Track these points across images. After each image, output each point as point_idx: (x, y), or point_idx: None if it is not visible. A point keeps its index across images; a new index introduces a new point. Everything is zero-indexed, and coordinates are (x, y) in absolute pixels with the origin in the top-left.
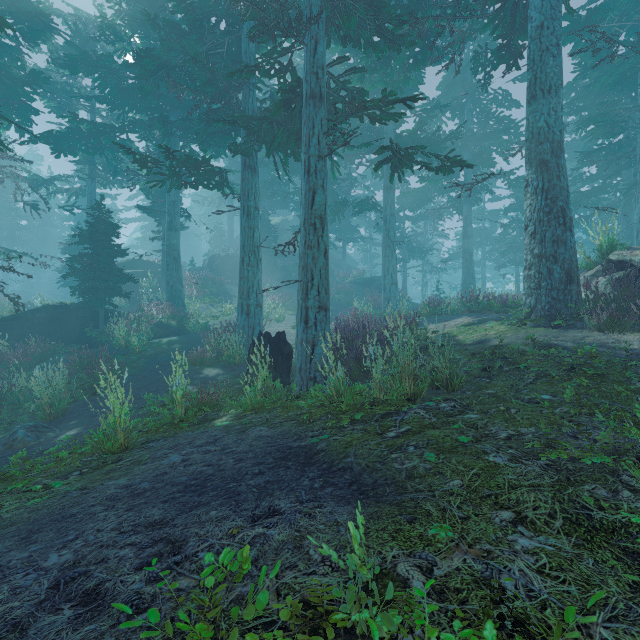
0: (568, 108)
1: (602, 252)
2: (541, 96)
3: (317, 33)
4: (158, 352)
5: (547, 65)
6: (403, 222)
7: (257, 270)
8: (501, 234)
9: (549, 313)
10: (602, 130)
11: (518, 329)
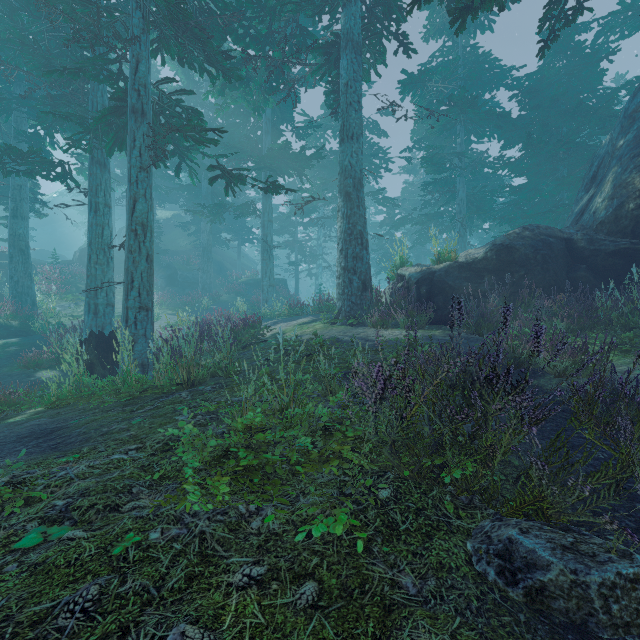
0: (418, 144)
1: (397, 267)
2: (347, 140)
3: (139, 53)
4: None
5: (350, 117)
6: (295, 227)
7: (108, 269)
8: (378, 244)
9: (349, 314)
10: (432, 168)
11: (328, 327)
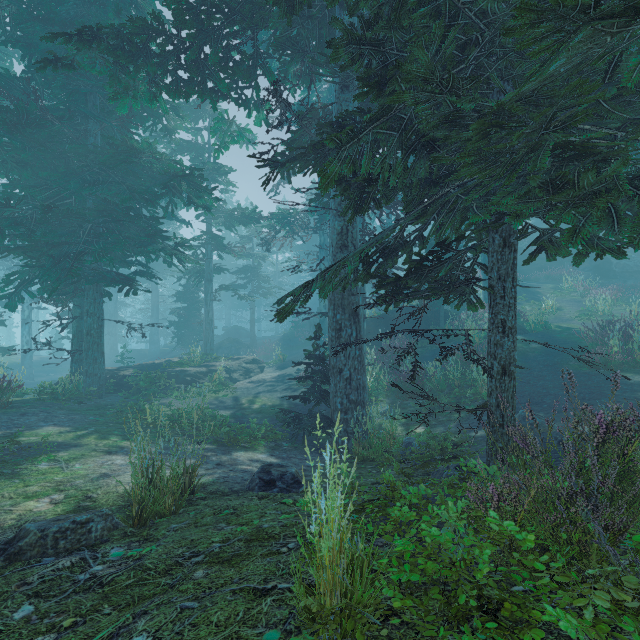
0: None
1: None
2: None
3: None
4: (521, 351)
5: None
6: None
7: None
8: None
9: None
10: None
11: None
